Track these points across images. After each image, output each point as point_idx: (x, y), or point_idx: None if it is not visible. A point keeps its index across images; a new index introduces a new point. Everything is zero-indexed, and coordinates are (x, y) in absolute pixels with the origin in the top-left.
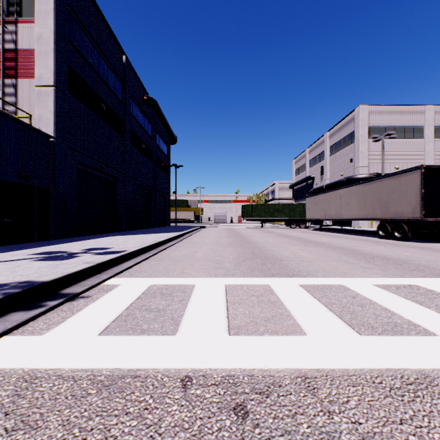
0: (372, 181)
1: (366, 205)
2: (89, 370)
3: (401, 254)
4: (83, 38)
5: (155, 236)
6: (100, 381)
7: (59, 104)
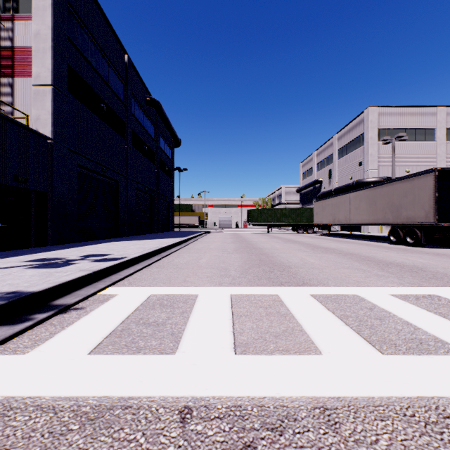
0: (383, 185)
1: (376, 209)
2: (73, 399)
3: (416, 261)
4: (83, 36)
5: (158, 242)
6: (85, 413)
7: (57, 104)
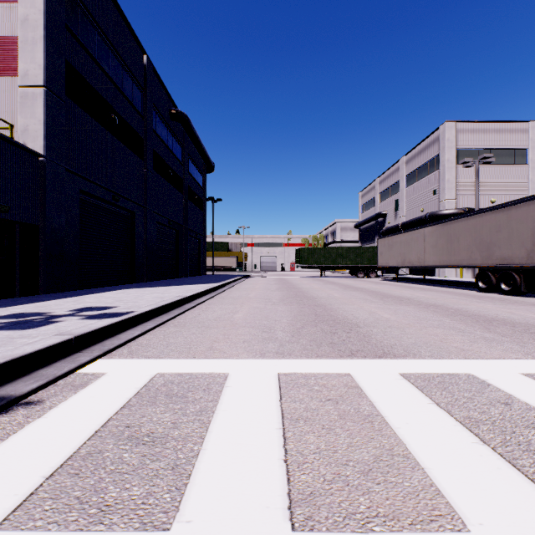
0: (468, 217)
1: (459, 248)
2: None
3: (526, 316)
4: (88, 27)
5: (182, 289)
6: None
7: (52, 112)
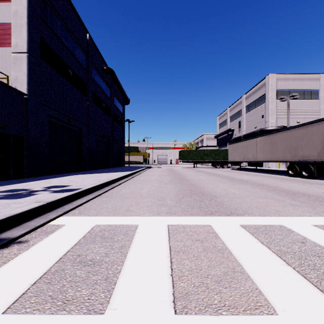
0: (283, 131)
1: (277, 150)
2: None
3: (317, 191)
4: (53, 17)
5: (110, 175)
6: None
7: (32, 68)
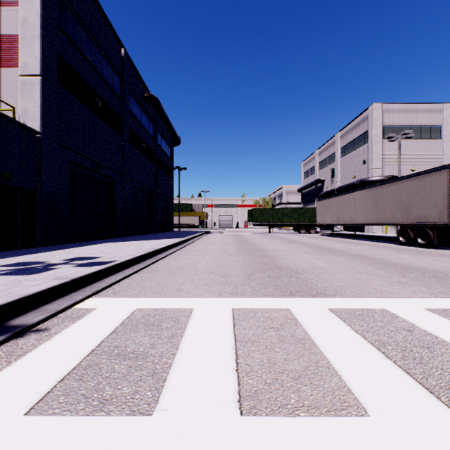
0: (391, 183)
1: (384, 208)
2: None
3: (435, 265)
4: (76, 25)
5: (154, 243)
6: None
7: (47, 96)
